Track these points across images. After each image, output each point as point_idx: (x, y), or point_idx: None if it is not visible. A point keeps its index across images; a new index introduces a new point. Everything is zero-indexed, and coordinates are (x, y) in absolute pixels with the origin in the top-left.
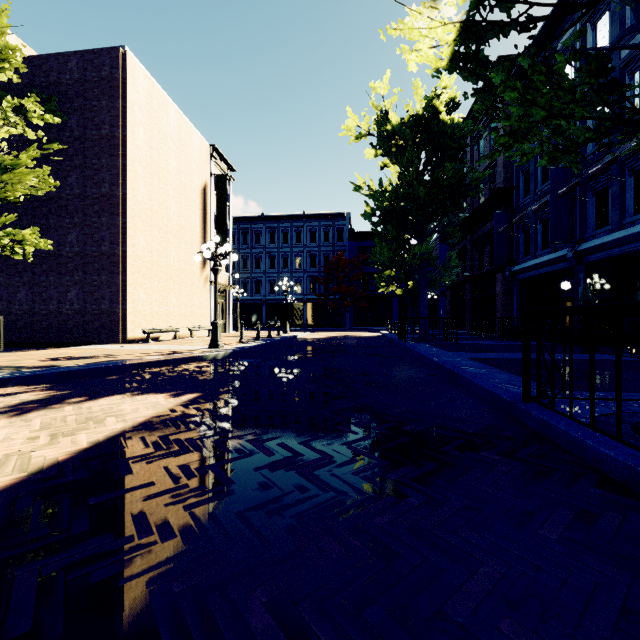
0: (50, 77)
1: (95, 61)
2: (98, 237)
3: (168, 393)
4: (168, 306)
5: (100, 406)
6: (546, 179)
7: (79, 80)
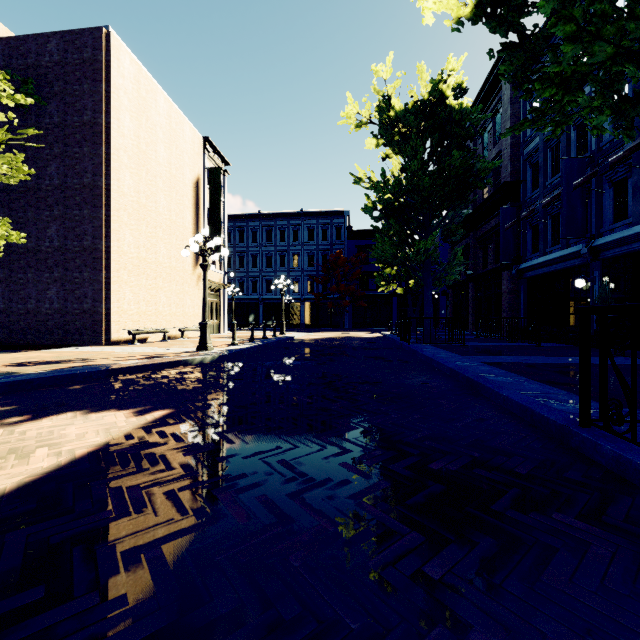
0: (28, 59)
1: (76, 42)
2: (80, 231)
3: (133, 409)
4: (157, 305)
5: (39, 429)
6: (556, 171)
7: (59, 62)
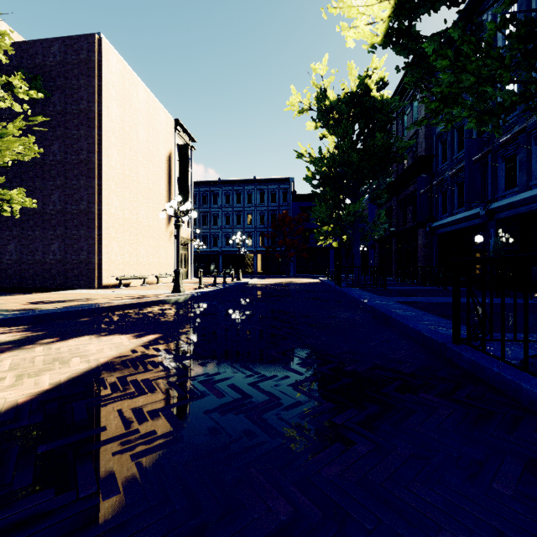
0: (36, 60)
1: (74, 46)
2: (77, 197)
3: (132, 334)
4: (138, 256)
5: (68, 347)
6: (461, 148)
7: (61, 62)
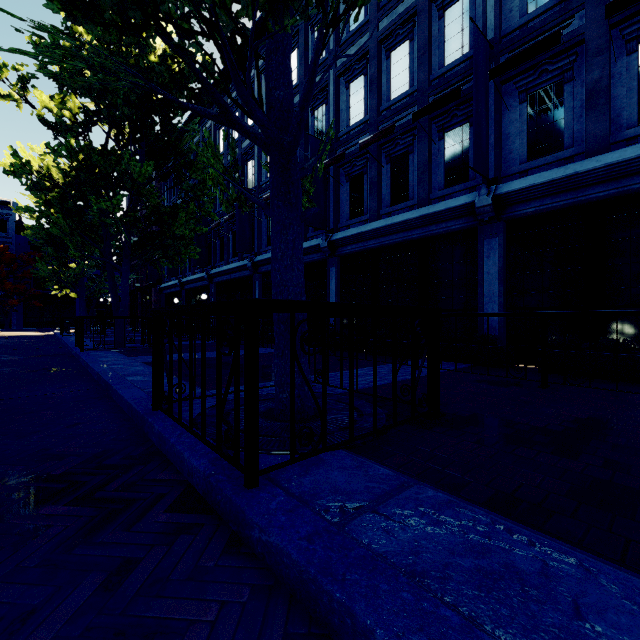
0: None
1: None
2: None
3: None
4: None
5: None
6: None
7: None
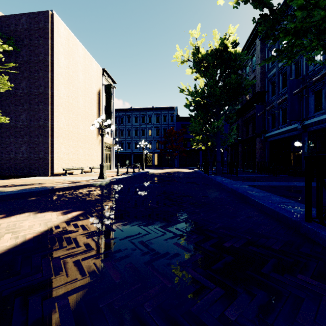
0: (11, 27)
1: (36, 18)
2: (37, 116)
3: (61, 211)
4: (78, 155)
5: (8, 223)
6: (284, 86)
7: (27, 29)
